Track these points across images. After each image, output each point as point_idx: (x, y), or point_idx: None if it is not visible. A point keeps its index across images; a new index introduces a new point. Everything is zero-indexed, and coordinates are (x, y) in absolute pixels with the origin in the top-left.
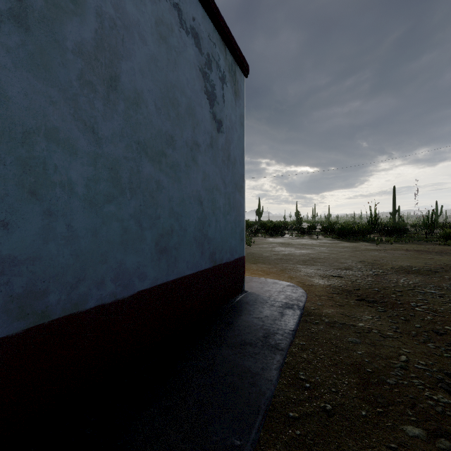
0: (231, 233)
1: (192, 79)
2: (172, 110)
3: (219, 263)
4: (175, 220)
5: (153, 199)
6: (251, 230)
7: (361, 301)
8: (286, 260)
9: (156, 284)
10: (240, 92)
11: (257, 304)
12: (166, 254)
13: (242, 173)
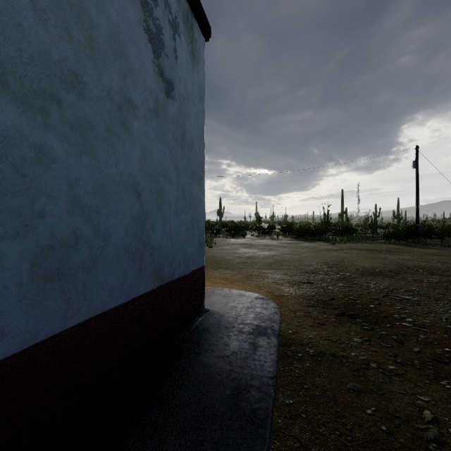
0: (187, 237)
1: None
2: (76, 28)
3: (169, 280)
4: (85, 219)
5: (26, 178)
6: (213, 231)
7: (342, 315)
8: (250, 264)
9: (33, 342)
10: (199, 56)
11: (221, 330)
12: (62, 281)
13: (201, 160)
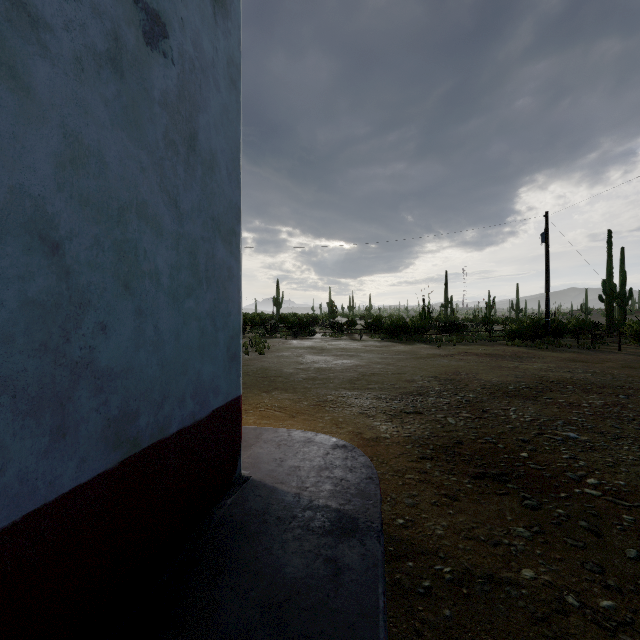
0: (200, 346)
1: None
2: None
3: (153, 439)
4: None
5: None
6: (266, 328)
7: (482, 477)
8: (323, 381)
9: None
10: (229, 3)
11: (269, 528)
12: None
13: (233, 199)
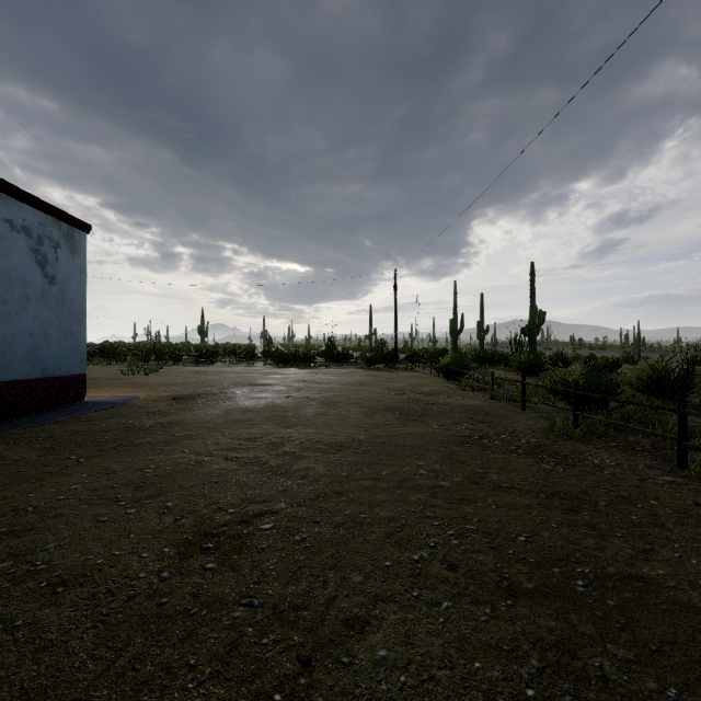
0: (68, 355)
1: (23, 259)
2: (5, 283)
3: (52, 376)
4: (8, 346)
5: None
6: (171, 357)
7: (175, 399)
8: (166, 384)
9: None
10: (80, 247)
11: (88, 404)
12: (0, 366)
13: (83, 309)
